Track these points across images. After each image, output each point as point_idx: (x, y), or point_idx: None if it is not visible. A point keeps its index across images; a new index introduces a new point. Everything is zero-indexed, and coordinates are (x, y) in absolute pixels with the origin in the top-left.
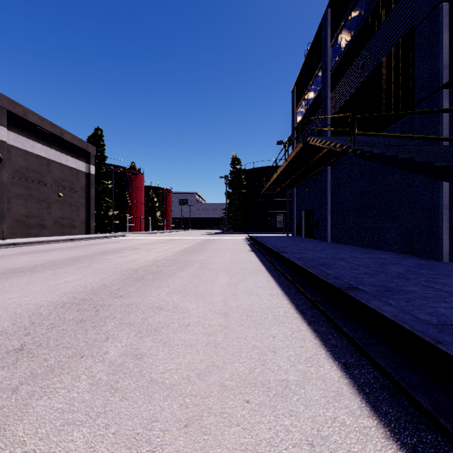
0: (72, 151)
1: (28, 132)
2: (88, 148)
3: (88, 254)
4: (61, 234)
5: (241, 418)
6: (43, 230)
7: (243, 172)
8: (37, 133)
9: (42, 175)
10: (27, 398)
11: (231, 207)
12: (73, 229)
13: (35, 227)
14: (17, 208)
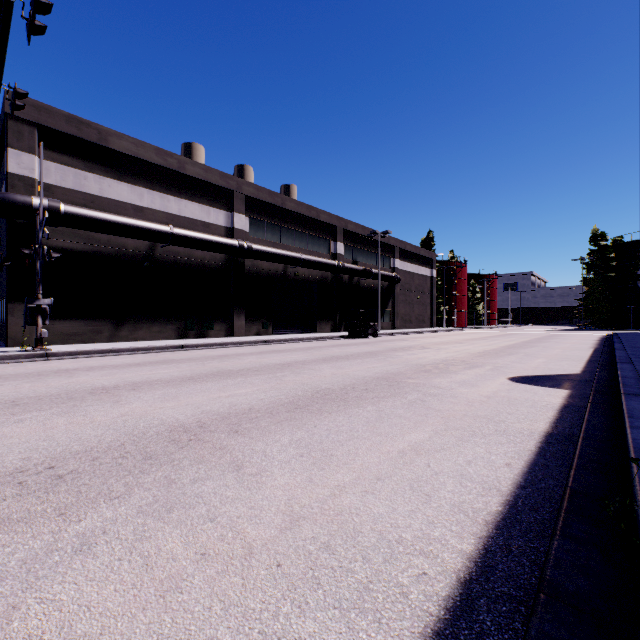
0: (423, 262)
1: (405, 257)
2: (432, 256)
3: (477, 337)
4: (418, 327)
5: (569, 349)
6: (410, 324)
7: (610, 249)
8: (408, 256)
9: (410, 285)
10: (531, 347)
11: (590, 297)
12: (423, 324)
13: (407, 322)
14: (401, 309)
